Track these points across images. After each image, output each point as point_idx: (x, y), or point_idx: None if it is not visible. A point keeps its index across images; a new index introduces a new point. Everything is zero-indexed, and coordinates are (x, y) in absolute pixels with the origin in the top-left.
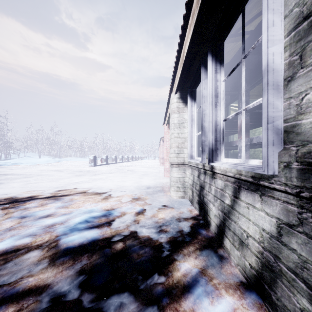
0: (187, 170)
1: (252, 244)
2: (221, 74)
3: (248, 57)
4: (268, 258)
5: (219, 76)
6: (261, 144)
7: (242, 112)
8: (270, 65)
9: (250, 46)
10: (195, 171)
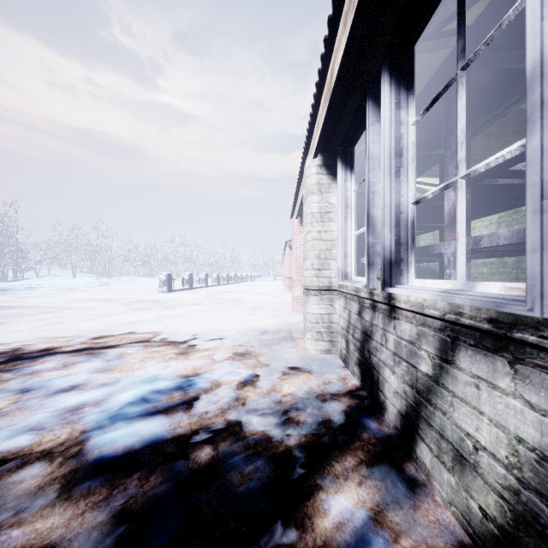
0: (337, 300)
1: (488, 467)
2: (409, 111)
3: (468, 71)
4: (534, 507)
5: (405, 115)
6: (495, 249)
7: (458, 182)
8: (547, 59)
9: (472, 49)
10: (353, 304)
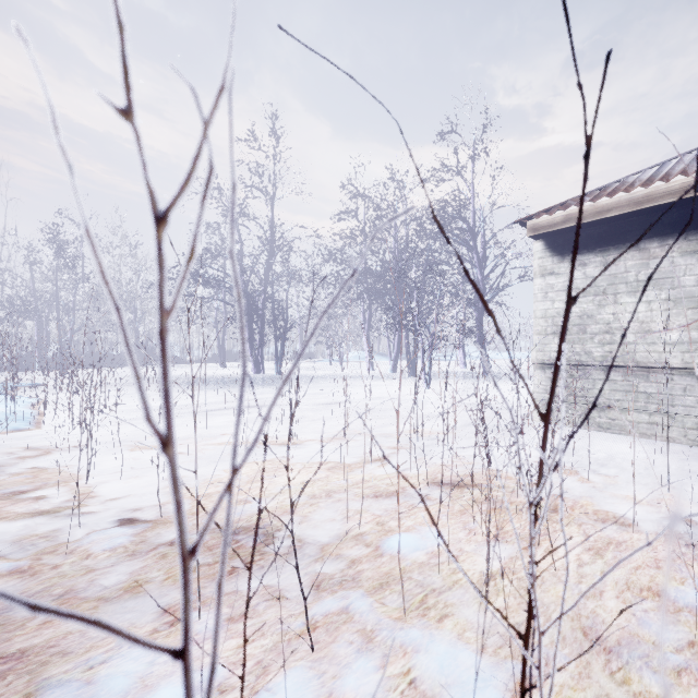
0: None
1: None
2: None
3: None
4: None
5: None
6: None
7: None
8: None
9: None
10: None
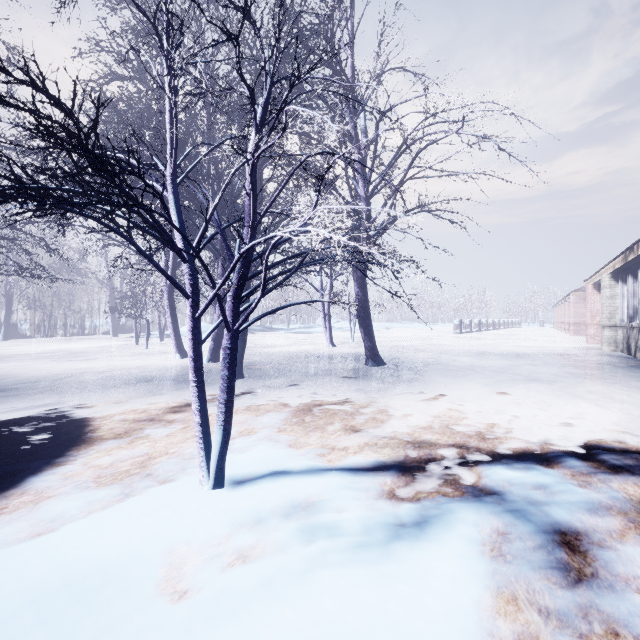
0: (619, 330)
1: None
2: (636, 284)
3: None
4: None
5: (635, 285)
6: None
7: None
8: None
9: None
10: (625, 330)
